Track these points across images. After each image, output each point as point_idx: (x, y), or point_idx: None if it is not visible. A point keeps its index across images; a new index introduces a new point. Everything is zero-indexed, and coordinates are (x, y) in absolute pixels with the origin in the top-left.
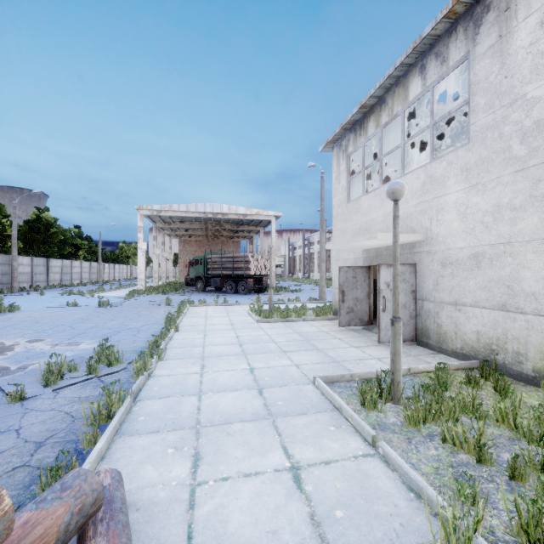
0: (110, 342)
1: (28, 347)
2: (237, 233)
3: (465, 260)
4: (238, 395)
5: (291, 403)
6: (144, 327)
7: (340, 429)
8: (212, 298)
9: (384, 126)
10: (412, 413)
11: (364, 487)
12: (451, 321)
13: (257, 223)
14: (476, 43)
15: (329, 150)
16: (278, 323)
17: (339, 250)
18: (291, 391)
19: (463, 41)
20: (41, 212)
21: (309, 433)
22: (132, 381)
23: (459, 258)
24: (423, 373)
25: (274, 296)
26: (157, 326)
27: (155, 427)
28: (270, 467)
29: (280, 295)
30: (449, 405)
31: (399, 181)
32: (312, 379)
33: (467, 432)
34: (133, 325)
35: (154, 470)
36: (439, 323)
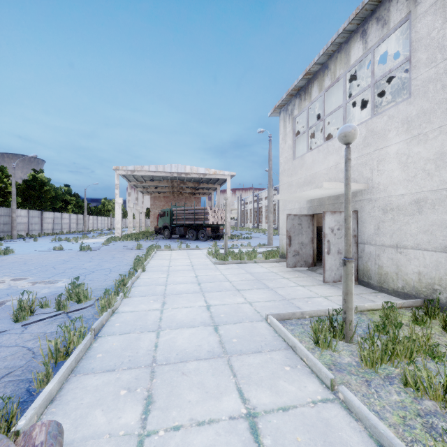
0: (84, 280)
1: (11, 284)
2: (198, 190)
3: (406, 206)
4: (194, 332)
5: (246, 340)
6: (115, 268)
7: (295, 369)
8: (176, 244)
9: (327, 89)
10: (369, 354)
11: (328, 441)
12: (392, 263)
13: (214, 182)
14: (417, 3)
15: (276, 115)
16: (232, 264)
17: (285, 201)
18: (245, 328)
19: (404, 3)
20: (37, 173)
21: (265, 373)
22: (96, 317)
23: (400, 204)
24: (369, 311)
25: (229, 242)
26: (127, 267)
27: (111, 366)
28: (225, 413)
29: (234, 241)
30: (404, 346)
31: (352, 124)
32: (264, 316)
33: (433, 377)
34: (107, 266)
35: (102, 416)
36: (380, 264)
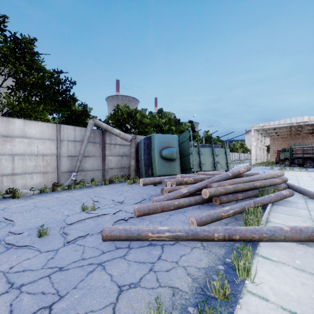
0: None
1: None
2: None
3: None
4: (312, 185)
5: None
6: None
7: None
8: (296, 169)
9: None
10: None
11: None
12: None
13: None
14: None
15: None
16: None
17: None
18: None
19: None
20: (206, 133)
21: None
22: None
23: None
24: None
25: None
26: None
27: None
28: None
29: None
30: None
31: None
32: None
33: None
34: None
35: None
36: None
